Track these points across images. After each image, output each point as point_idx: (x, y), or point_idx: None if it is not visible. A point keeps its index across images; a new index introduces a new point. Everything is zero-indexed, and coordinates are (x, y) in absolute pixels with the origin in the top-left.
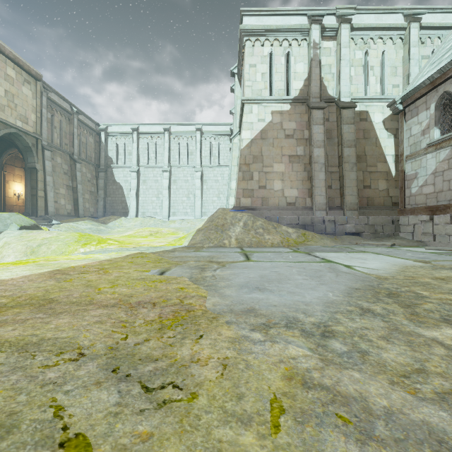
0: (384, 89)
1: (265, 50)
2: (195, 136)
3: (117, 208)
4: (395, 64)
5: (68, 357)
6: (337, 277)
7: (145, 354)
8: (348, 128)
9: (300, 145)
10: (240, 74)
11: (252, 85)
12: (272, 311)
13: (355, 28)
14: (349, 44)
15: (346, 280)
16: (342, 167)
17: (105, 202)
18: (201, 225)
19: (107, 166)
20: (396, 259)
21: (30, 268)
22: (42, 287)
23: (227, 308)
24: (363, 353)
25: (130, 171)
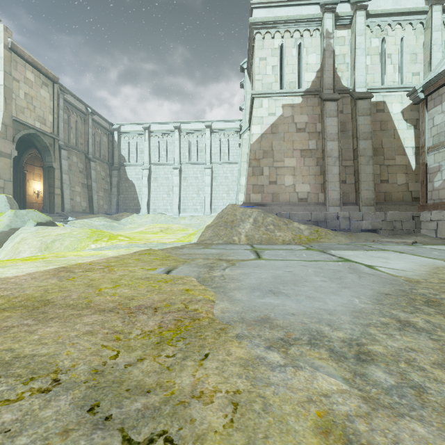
0: (403, 77)
1: (275, 42)
2: (205, 133)
3: (129, 205)
4: (415, 51)
5: (37, 386)
6: (360, 279)
7: (136, 381)
8: (364, 119)
9: (312, 139)
10: (250, 69)
11: (262, 79)
12: (291, 321)
13: (371, 15)
14: (365, 32)
15: (371, 282)
16: (357, 160)
17: (118, 199)
18: (210, 222)
19: (120, 164)
20: (423, 259)
21: (37, 265)
22: (42, 286)
23: (237, 316)
24: (418, 389)
25: (142, 169)
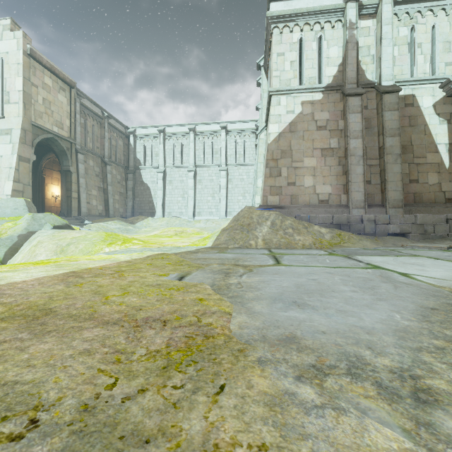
0: (435, 68)
1: (294, 36)
2: (220, 135)
3: (145, 208)
4: (449, 38)
5: (8, 431)
6: (396, 289)
7: (133, 423)
8: (391, 115)
9: (334, 137)
10: (267, 66)
11: (280, 75)
12: (322, 341)
13: (399, 2)
14: (392, 21)
15: (410, 294)
16: (383, 159)
17: (134, 202)
18: (226, 225)
19: (136, 167)
20: None
21: (48, 269)
22: (48, 293)
23: (257, 333)
24: None
25: (157, 172)
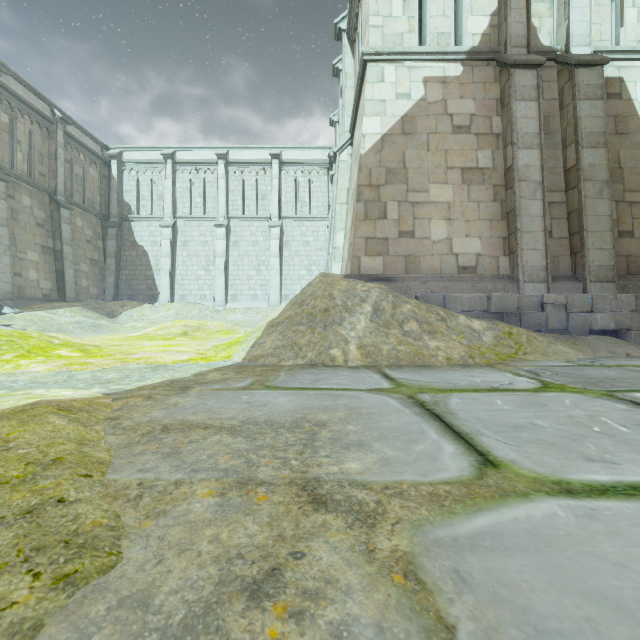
0: None
1: None
2: (271, 168)
3: (138, 289)
4: None
5: None
6: None
7: None
8: (590, 107)
9: (484, 148)
10: (353, 28)
11: (383, 25)
12: None
13: None
14: None
15: None
16: (578, 189)
17: (118, 278)
18: (277, 314)
19: (122, 218)
20: None
21: None
22: None
23: None
24: None
25: (160, 227)
